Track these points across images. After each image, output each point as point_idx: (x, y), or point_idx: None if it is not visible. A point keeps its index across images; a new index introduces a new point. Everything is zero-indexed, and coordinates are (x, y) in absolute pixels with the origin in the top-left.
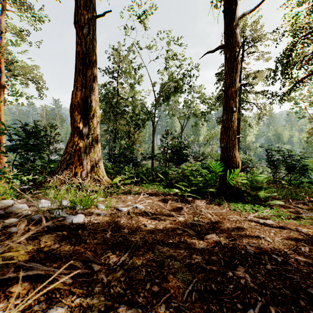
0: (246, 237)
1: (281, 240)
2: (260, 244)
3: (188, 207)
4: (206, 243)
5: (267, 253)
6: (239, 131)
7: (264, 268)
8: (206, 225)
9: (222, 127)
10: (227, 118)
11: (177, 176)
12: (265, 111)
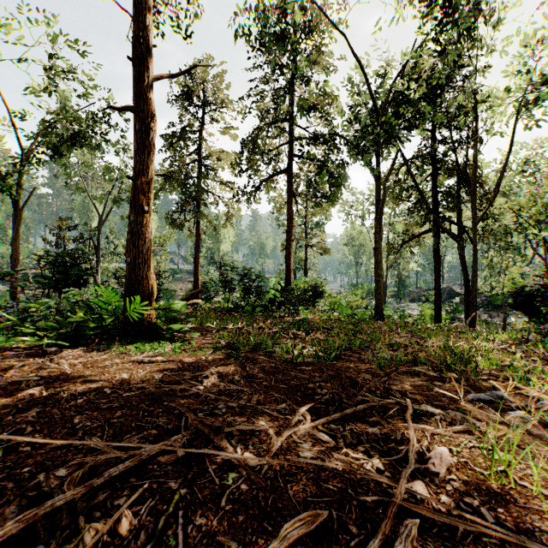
0: (96, 380)
1: (145, 374)
2: (106, 383)
3: (36, 362)
4: (12, 400)
5: (101, 389)
6: (199, 236)
7: (75, 402)
8: (43, 380)
9: (129, 233)
10: (136, 219)
11: (47, 314)
12: (234, 211)
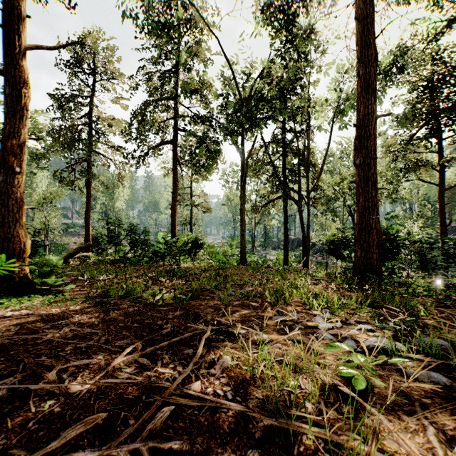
0: None
1: (2, 328)
2: None
3: None
4: None
5: None
6: (90, 194)
7: None
8: None
9: None
10: (6, 180)
11: None
12: (125, 173)
